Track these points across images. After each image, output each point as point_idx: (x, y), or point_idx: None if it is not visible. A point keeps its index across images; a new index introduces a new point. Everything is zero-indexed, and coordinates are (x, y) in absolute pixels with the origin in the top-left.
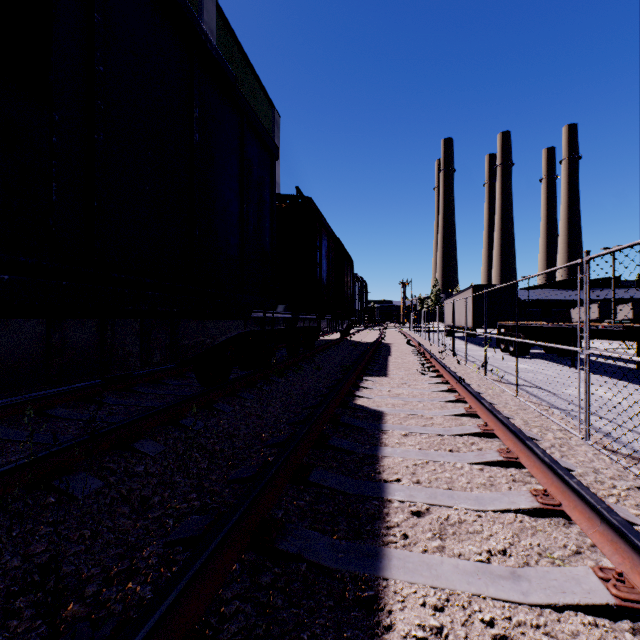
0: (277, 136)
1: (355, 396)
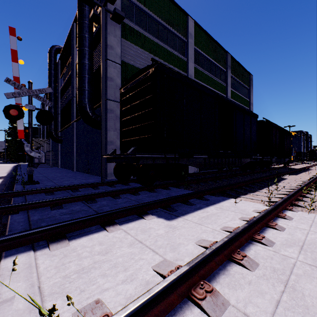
0: (251, 84)
1: (281, 176)
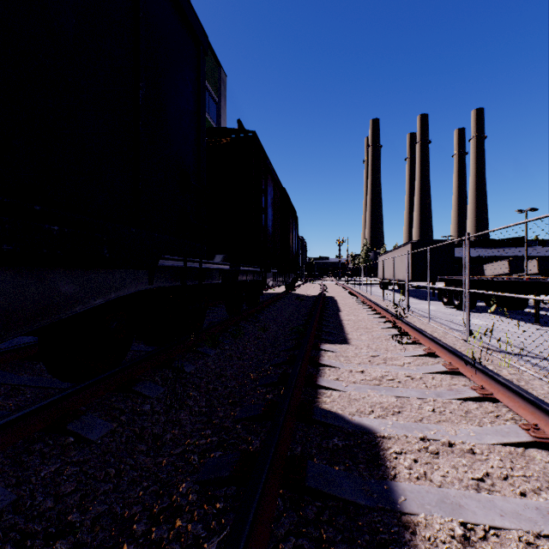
0: (223, 94)
1: (318, 387)
